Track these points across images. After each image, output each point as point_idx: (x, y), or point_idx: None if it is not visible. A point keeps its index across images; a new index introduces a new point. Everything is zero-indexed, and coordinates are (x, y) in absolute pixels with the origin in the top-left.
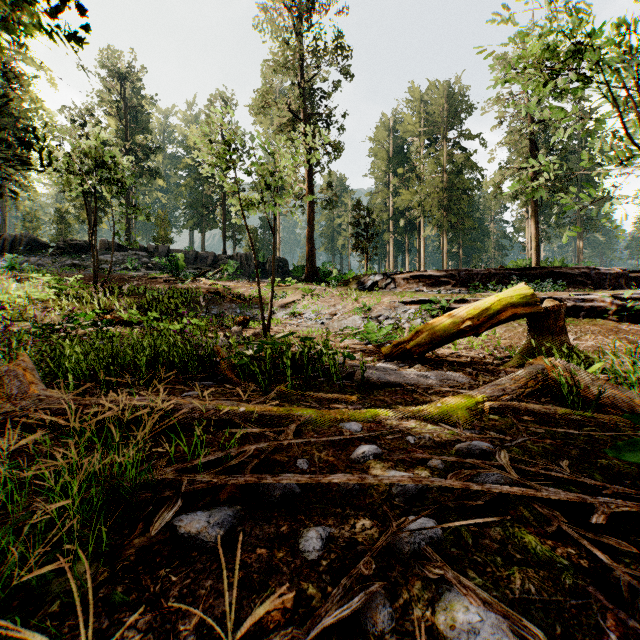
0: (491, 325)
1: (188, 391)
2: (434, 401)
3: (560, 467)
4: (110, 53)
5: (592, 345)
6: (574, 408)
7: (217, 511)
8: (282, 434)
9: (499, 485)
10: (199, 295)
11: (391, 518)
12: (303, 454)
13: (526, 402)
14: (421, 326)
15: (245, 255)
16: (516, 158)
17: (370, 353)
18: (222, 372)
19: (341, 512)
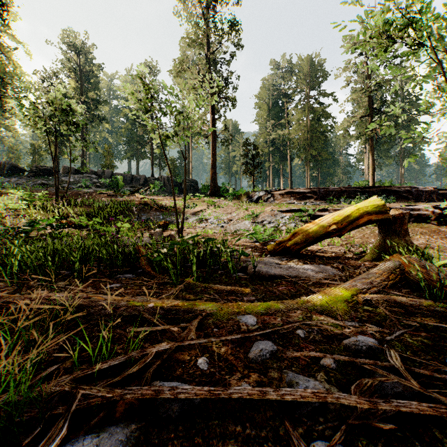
0: (351, 228)
1: (112, 283)
2: (313, 292)
3: (445, 365)
4: (70, 33)
5: (422, 243)
6: (430, 298)
7: (107, 436)
8: (185, 331)
9: (406, 400)
10: (133, 206)
11: (297, 446)
12: (204, 351)
13: (389, 293)
14: (297, 229)
15: (167, 177)
16: (359, 109)
17: (258, 249)
18: (142, 266)
19: (241, 431)
